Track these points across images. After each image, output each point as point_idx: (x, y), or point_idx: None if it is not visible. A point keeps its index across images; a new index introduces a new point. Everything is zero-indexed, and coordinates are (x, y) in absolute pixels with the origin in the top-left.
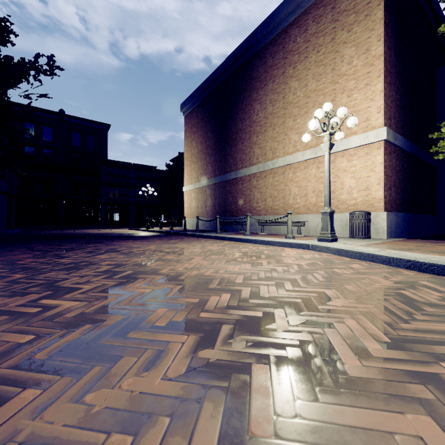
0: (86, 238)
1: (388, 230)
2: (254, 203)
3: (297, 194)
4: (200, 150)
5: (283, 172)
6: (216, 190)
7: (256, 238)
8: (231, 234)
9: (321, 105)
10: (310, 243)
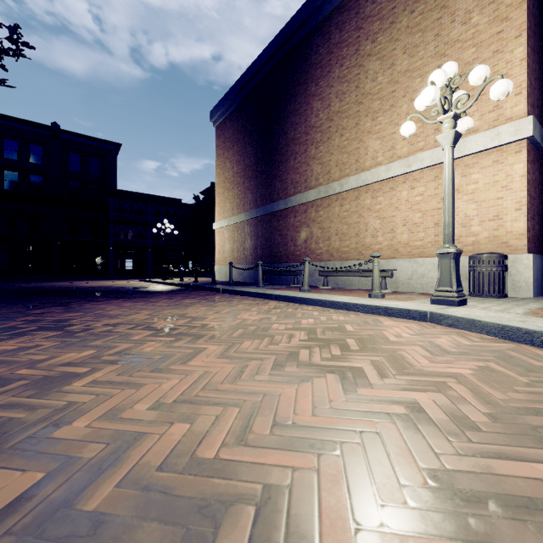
0: (55, 296)
1: (535, 284)
2: (312, 243)
3: (378, 229)
4: (236, 172)
5: (356, 198)
6: (258, 226)
7: (323, 298)
8: (280, 289)
9: (417, 92)
10: (425, 308)
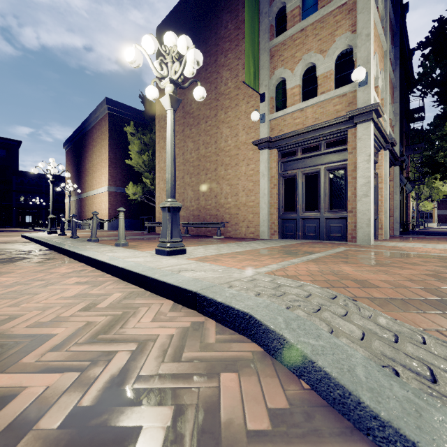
0: None
1: (109, 226)
2: (86, 213)
3: (95, 210)
4: (71, 177)
5: (92, 198)
6: (76, 204)
7: None
8: None
9: (99, 170)
10: None
